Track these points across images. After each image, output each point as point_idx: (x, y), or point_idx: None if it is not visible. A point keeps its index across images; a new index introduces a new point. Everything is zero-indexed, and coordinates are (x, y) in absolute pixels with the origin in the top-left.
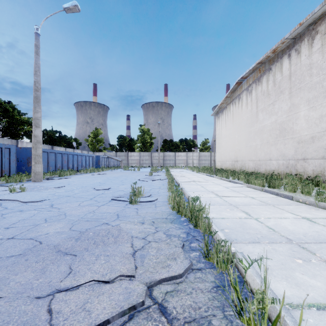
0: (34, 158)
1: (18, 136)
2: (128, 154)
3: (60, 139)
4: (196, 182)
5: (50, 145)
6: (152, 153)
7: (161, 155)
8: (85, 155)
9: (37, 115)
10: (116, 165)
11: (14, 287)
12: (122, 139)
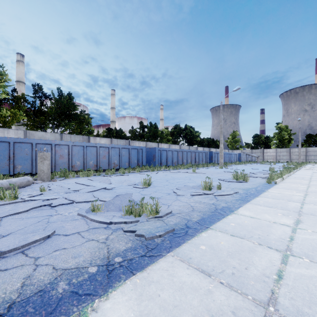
0: (220, 157)
1: (195, 144)
2: (263, 151)
3: (213, 143)
4: (315, 170)
5: (208, 148)
6: (290, 149)
7: (303, 151)
8: (232, 154)
9: (221, 139)
10: (252, 160)
11: (254, 173)
12: (257, 138)
